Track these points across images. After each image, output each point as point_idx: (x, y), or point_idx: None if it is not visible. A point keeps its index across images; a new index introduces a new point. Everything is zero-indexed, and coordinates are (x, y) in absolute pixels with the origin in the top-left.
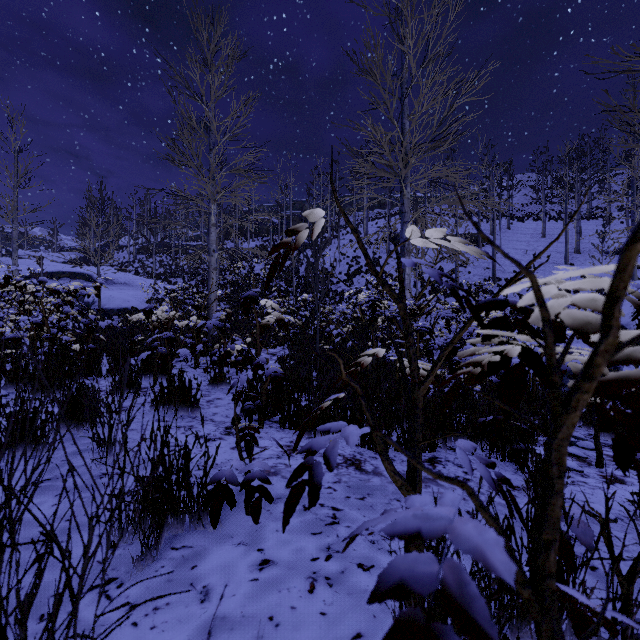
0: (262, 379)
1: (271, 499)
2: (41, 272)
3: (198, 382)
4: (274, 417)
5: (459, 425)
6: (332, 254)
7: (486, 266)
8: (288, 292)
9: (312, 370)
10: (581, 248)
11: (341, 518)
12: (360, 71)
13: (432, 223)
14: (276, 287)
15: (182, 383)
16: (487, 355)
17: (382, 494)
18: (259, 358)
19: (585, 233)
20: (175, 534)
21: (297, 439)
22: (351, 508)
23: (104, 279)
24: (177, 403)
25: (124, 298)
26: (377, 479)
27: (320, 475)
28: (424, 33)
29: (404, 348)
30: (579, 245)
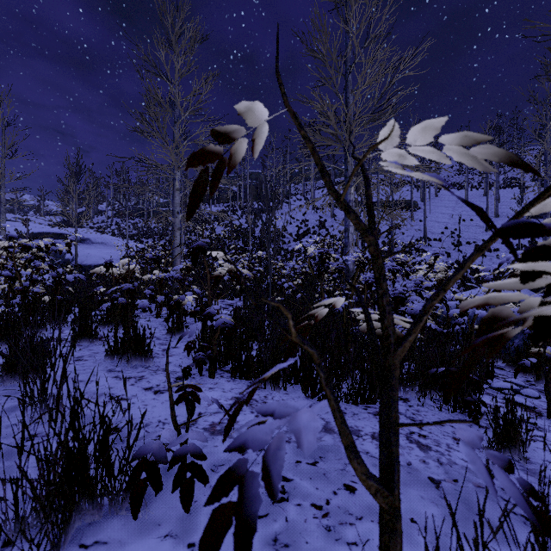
0: (213, 329)
1: (206, 480)
2: (27, 233)
3: (158, 331)
4: (226, 366)
5: (408, 375)
6: (284, 218)
7: (417, 228)
8: (245, 250)
9: (262, 320)
10: (499, 213)
11: (291, 492)
12: (308, 50)
13: (373, 188)
14: (234, 245)
15: (136, 333)
16: (549, 306)
17: (335, 457)
18: (209, 309)
19: (502, 200)
20: (90, 522)
21: (229, 422)
22: (302, 477)
23: (84, 239)
24: (130, 353)
25: (100, 255)
26: (329, 437)
27: (255, 502)
28: (366, 16)
29: (351, 299)
30: (498, 210)
